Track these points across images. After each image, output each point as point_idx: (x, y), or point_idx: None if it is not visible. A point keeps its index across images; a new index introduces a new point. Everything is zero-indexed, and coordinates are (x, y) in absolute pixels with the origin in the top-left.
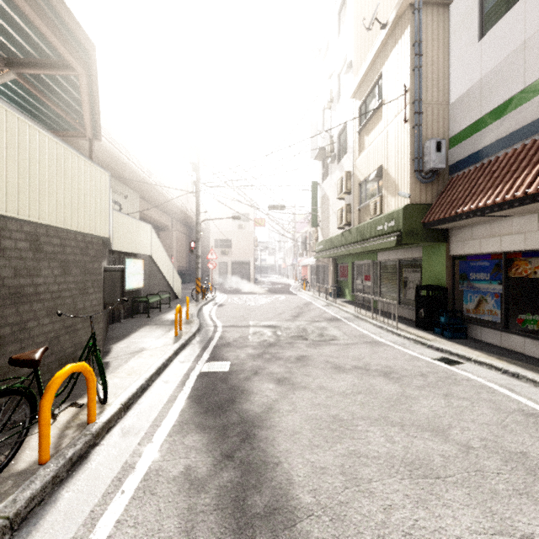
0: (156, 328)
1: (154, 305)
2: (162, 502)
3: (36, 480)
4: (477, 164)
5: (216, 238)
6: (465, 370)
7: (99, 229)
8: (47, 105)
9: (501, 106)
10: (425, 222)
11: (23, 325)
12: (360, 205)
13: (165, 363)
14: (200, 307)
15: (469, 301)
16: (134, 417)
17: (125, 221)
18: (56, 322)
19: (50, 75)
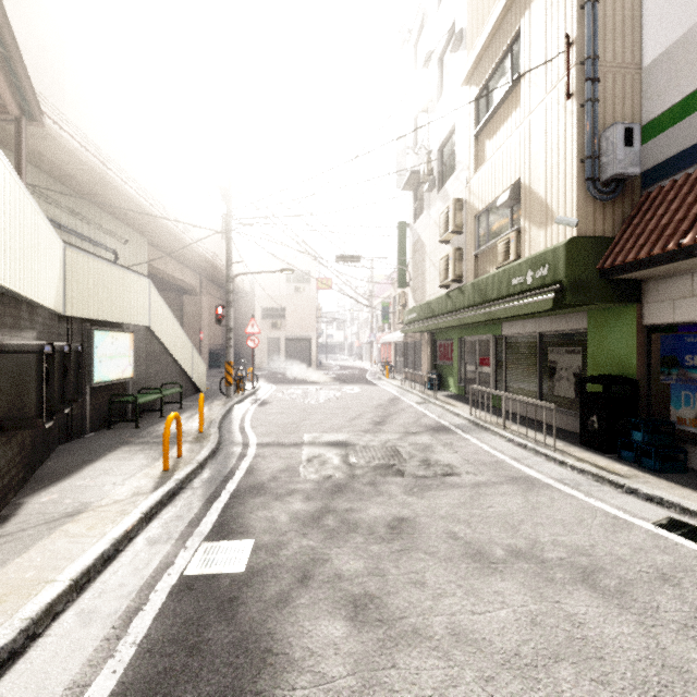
0: (137, 452)
1: (156, 404)
2: None
3: None
4: None
5: (263, 305)
6: None
7: None
8: None
9: None
10: (606, 268)
11: None
12: (477, 248)
13: (111, 550)
14: (229, 408)
15: (684, 405)
16: None
17: (93, 268)
18: None
19: None
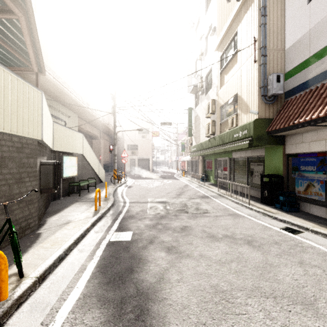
0: (83, 204)
1: (85, 187)
2: None
3: None
4: (307, 90)
5: (128, 144)
6: (306, 238)
7: (32, 133)
8: (2, 46)
9: (326, 47)
10: (269, 131)
11: None
12: (221, 121)
13: (83, 233)
14: (115, 188)
15: (300, 186)
16: (46, 289)
17: (63, 131)
18: None
19: None
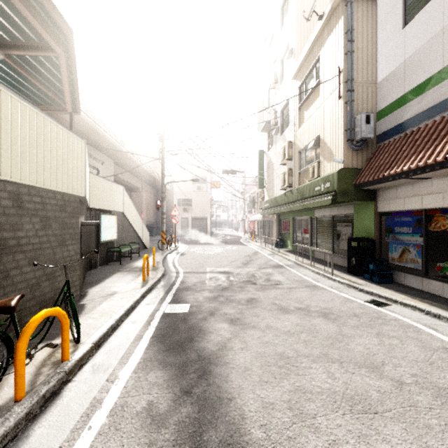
0: (126, 274)
1: (126, 254)
2: (125, 437)
3: (10, 417)
4: (401, 134)
5: (178, 198)
6: (392, 311)
7: (76, 189)
8: (33, 83)
9: (422, 84)
10: (356, 184)
11: (6, 273)
12: (300, 169)
13: (133, 305)
14: (164, 256)
15: (394, 251)
16: (104, 354)
17: (100, 183)
18: (36, 270)
19: (34, 56)
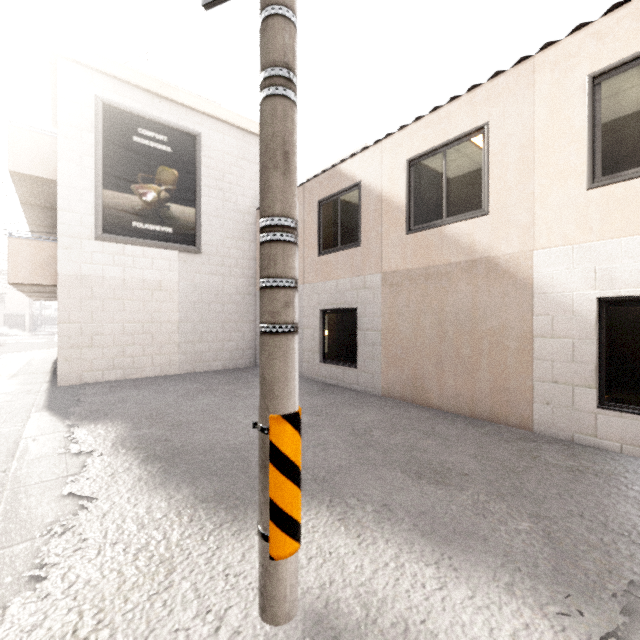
0: None
1: None
2: None
3: None
4: None
5: None
6: None
7: None
8: None
9: None
10: None
11: None
12: None
13: None
14: None
15: None
16: None
17: None
18: None
19: None
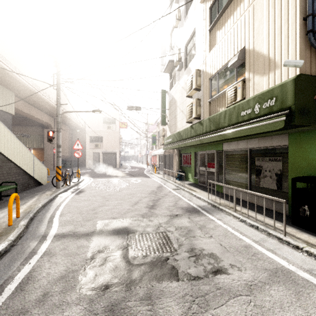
0: None
1: None
2: None
3: None
4: None
5: (90, 135)
6: None
7: None
8: None
9: None
10: None
11: None
12: (210, 98)
13: None
14: (53, 197)
15: None
16: None
17: None
18: None
19: None
